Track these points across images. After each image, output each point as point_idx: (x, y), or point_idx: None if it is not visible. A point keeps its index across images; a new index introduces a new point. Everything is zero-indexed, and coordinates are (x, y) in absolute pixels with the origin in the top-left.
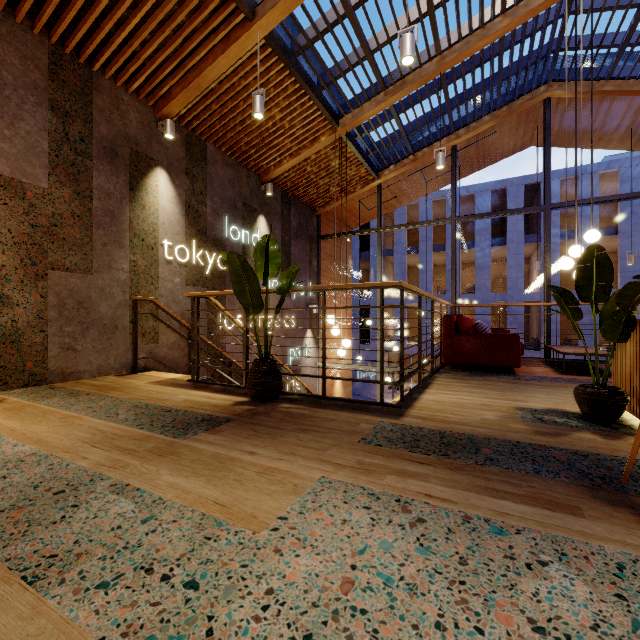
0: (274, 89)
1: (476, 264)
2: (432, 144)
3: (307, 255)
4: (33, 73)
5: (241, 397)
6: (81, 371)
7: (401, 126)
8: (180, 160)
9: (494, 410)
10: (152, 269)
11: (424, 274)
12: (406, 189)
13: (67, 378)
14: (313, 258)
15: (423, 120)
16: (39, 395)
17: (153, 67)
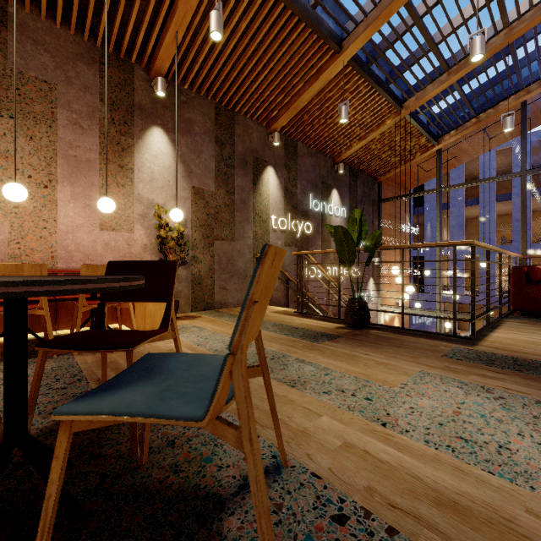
0: (350, 94)
1: None
2: (497, 104)
3: (369, 217)
4: (207, 123)
5: (339, 324)
6: (229, 303)
7: (463, 96)
8: (281, 158)
9: None
10: (265, 236)
11: (485, 225)
12: (467, 148)
13: (222, 306)
14: (374, 219)
15: (487, 85)
16: (216, 315)
17: (269, 101)
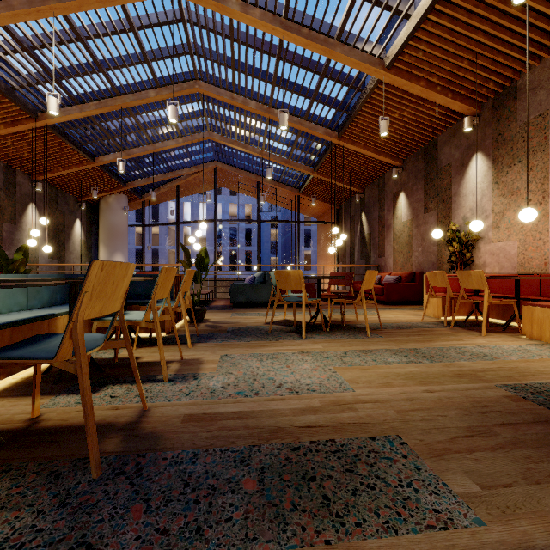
0: None
1: None
2: None
3: None
4: None
5: None
6: None
7: None
8: None
9: None
10: None
11: None
12: None
13: None
14: None
15: None
16: None
17: None
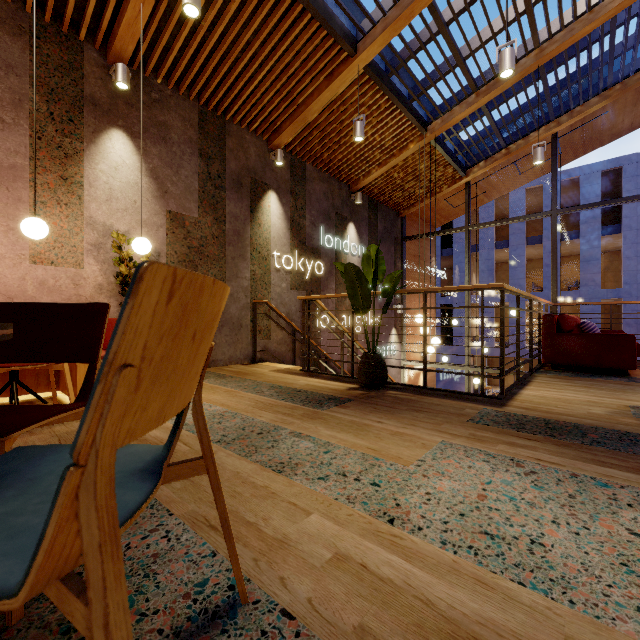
0: (368, 109)
1: (581, 256)
2: (528, 135)
3: (392, 257)
4: (189, 131)
5: (351, 384)
6: (218, 360)
7: (493, 122)
8: (286, 182)
9: (602, 406)
10: (266, 277)
11: (515, 270)
12: (496, 183)
13: (209, 365)
14: (397, 259)
15: (518, 112)
16: None
17: (270, 109)
